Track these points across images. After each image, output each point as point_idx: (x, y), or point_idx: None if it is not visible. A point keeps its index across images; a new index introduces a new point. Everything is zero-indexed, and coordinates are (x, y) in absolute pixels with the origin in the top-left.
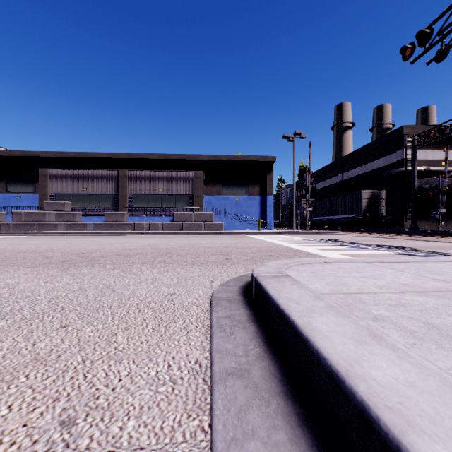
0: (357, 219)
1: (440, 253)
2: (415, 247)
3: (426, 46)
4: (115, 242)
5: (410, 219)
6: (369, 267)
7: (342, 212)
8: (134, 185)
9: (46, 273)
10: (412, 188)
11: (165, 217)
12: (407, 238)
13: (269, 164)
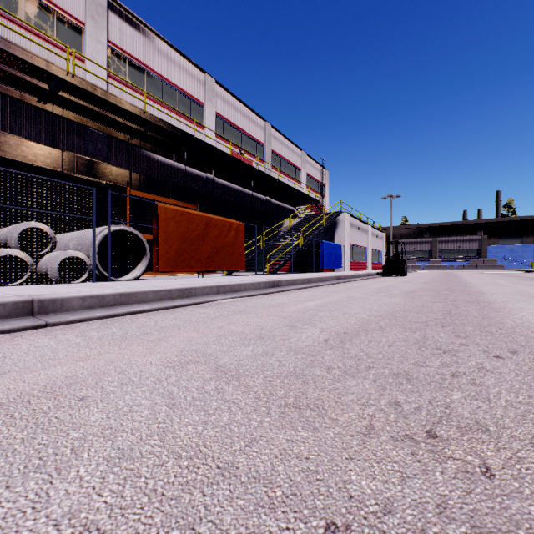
0: None
1: None
2: None
3: None
4: None
5: None
6: None
7: None
8: (441, 245)
9: None
10: None
11: (463, 262)
12: None
13: None
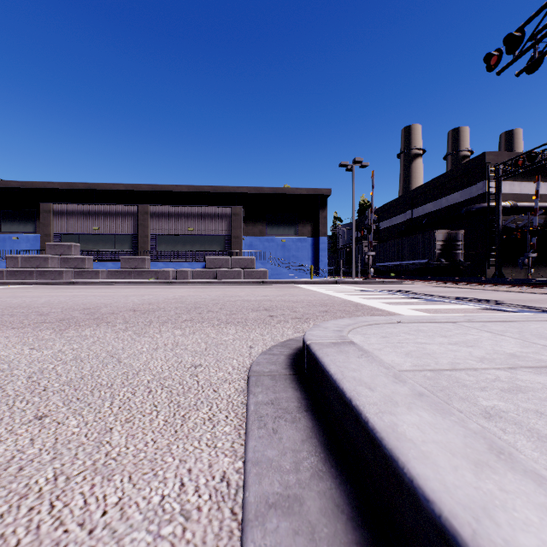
0: (429, 265)
1: (536, 308)
2: (504, 300)
3: (516, 54)
4: (132, 294)
5: (494, 265)
6: (456, 329)
7: (411, 257)
8: (158, 223)
9: (35, 336)
10: (496, 227)
11: (196, 262)
12: (491, 288)
13: (323, 199)
